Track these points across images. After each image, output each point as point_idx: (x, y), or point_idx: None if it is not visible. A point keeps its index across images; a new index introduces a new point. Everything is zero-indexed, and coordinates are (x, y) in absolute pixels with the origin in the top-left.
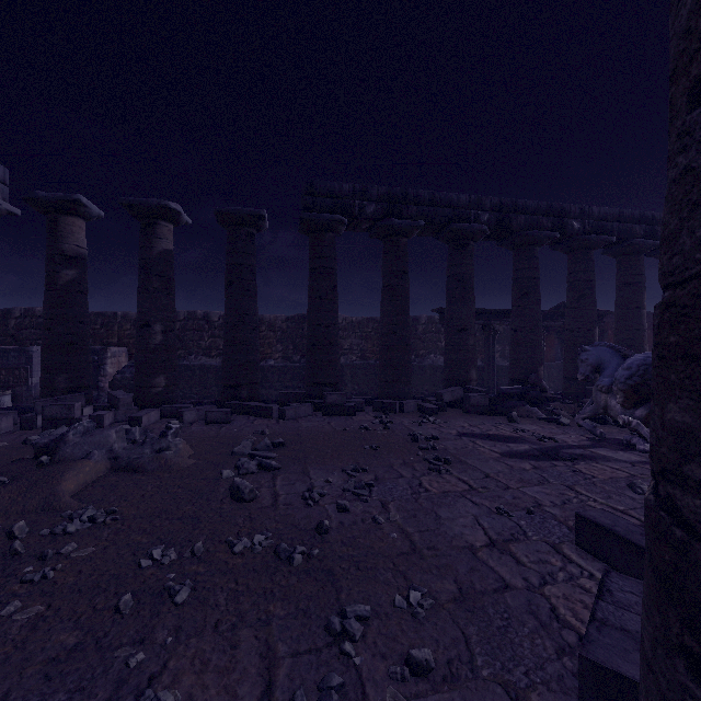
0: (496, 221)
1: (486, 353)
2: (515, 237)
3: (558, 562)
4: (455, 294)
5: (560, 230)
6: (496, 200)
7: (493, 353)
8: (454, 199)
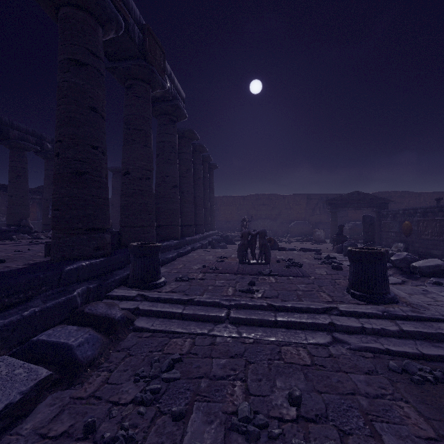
0: None
1: None
2: (12, 142)
3: (40, 253)
4: None
5: (40, 146)
6: None
7: None
8: None
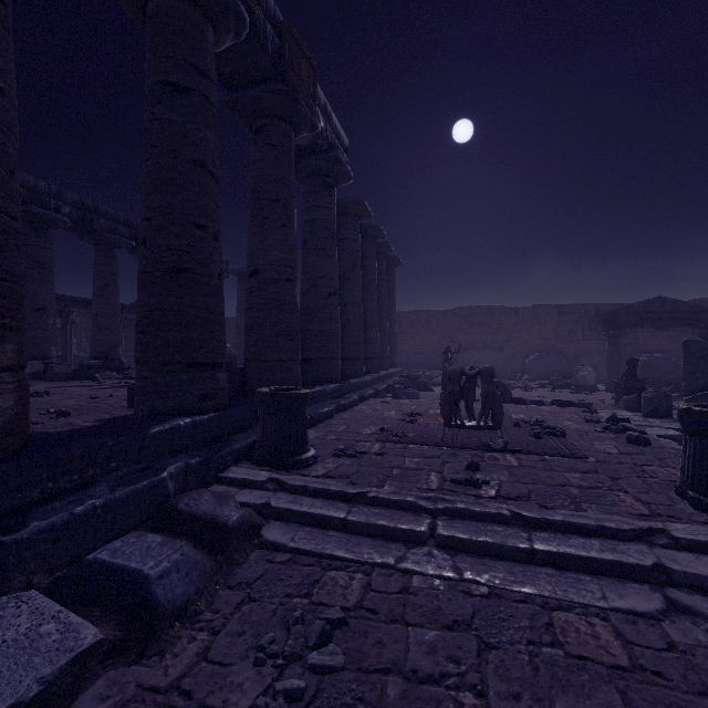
0: (78, 217)
1: (64, 338)
2: (97, 235)
3: (125, 401)
4: (32, 273)
5: (136, 240)
6: (78, 199)
7: (70, 342)
8: (31, 182)
